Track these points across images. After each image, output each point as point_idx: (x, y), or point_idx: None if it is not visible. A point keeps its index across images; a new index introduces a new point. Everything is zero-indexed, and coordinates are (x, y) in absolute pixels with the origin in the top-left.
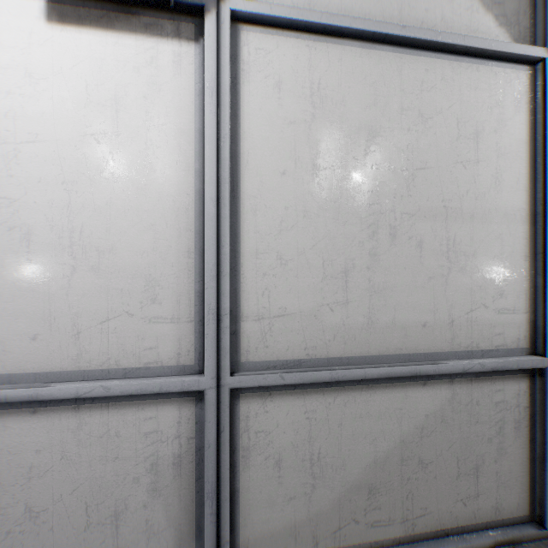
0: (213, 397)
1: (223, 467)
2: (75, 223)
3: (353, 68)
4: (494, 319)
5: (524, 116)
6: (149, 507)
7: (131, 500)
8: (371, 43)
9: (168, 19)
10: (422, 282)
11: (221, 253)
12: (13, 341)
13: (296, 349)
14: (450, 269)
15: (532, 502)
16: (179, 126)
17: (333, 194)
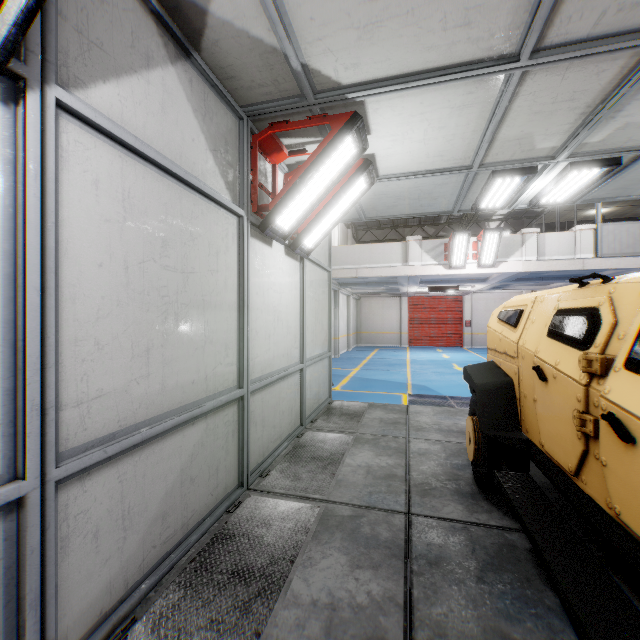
0: (38, 498)
1: (49, 566)
2: None
3: (153, 187)
4: (225, 371)
5: (236, 247)
6: None
7: None
8: (164, 172)
9: None
10: (192, 352)
11: (47, 344)
12: None
13: (111, 424)
14: (206, 341)
15: (239, 476)
16: None
17: (139, 287)
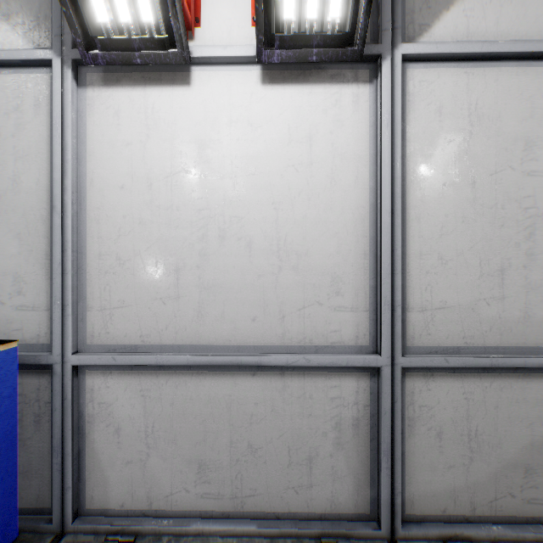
0: (388, 373)
1: (396, 432)
2: (281, 234)
3: (508, 86)
4: None
5: None
6: (334, 457)
7: (320, 449)
8: (526, 61)
9: (348, 68)
10: None
11: (394, 254)
12: (239, 321)
13: (455, 338)
14: None
15: None
16: (357, 153)
17: (489, 201)
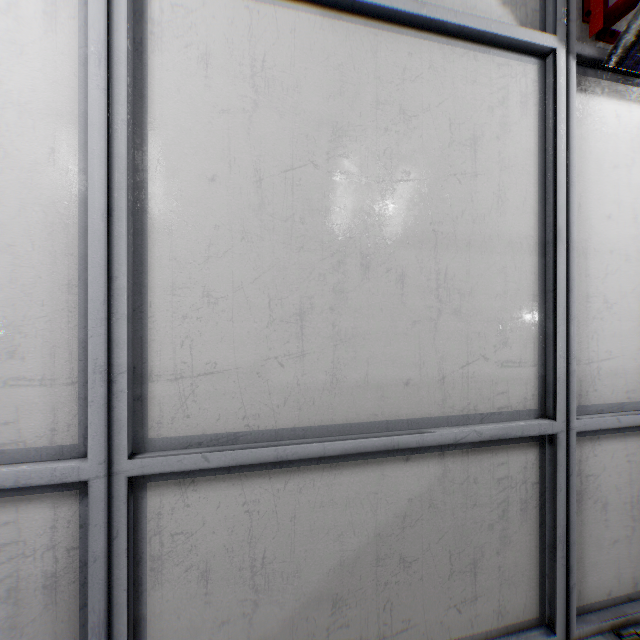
0: (101, 490)
1: (116, 588)
2: None
3: (311, 43)
4: (496, 374)
5: (533, 121)
6: None
7: None
8: (336, 12)
9: None
10: (404, 327)
11: (113, 286)
12: None
13: (231, 419)
14: (441, 311)
15: (542, 600)
16: (54, 106)
17: (283, 210)
